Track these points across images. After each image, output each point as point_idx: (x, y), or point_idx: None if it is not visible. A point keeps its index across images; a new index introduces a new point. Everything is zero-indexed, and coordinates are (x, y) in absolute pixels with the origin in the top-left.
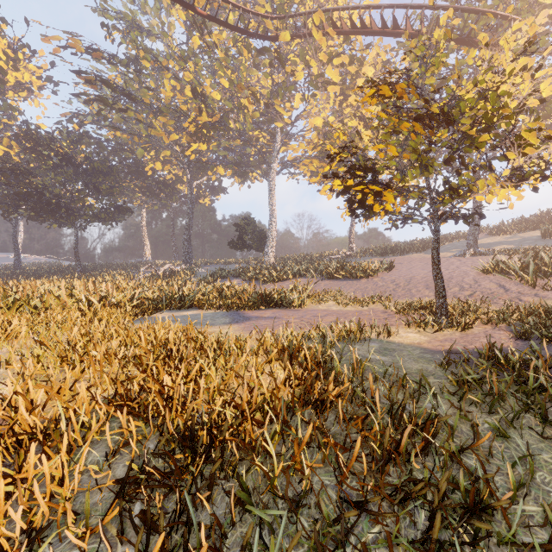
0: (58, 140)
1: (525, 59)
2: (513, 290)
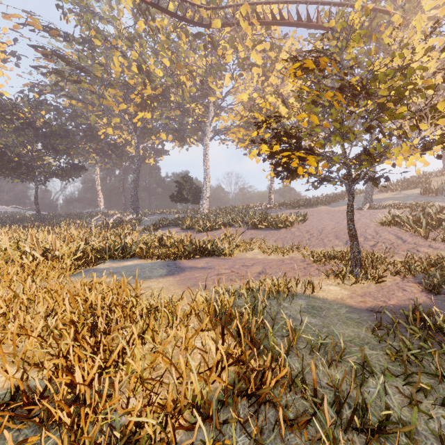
0: (19, 106)
1: (435, 38)
2: (409, 241)
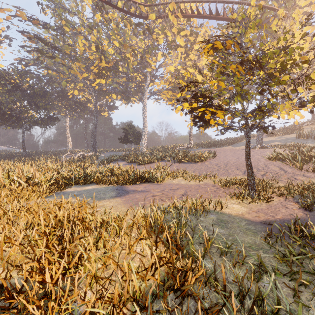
0: (11, 74)
1: (309, 26)
2: (289, 171)
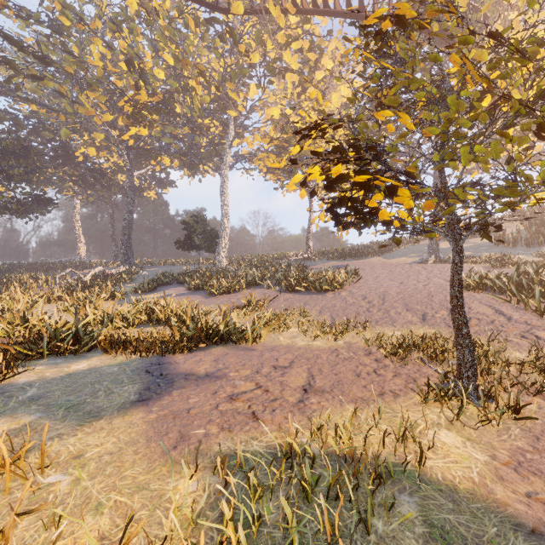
0: None
1: None
2: (517, 318)
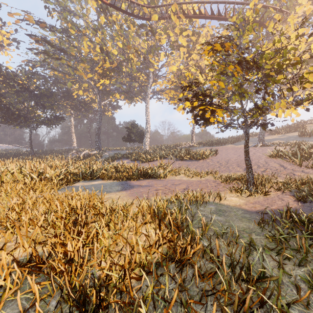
0: (19, 76)
1: (303, 28)
2: (289, 168)
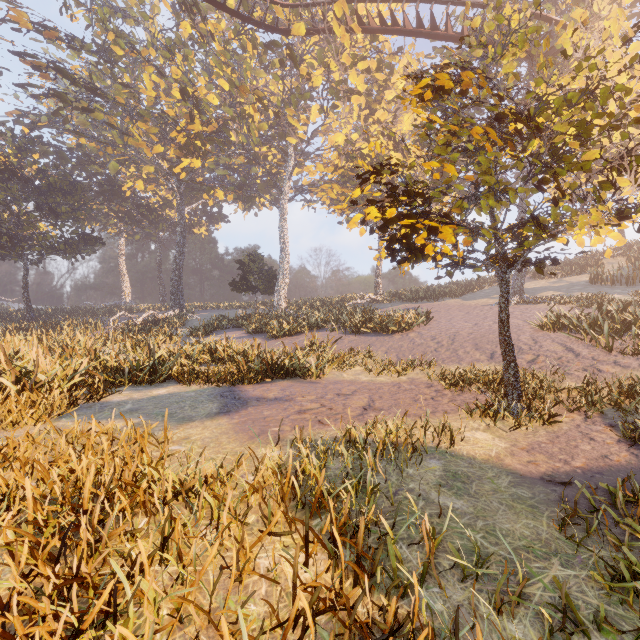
0: None
1: (639, 45)
2: (585, 354)
